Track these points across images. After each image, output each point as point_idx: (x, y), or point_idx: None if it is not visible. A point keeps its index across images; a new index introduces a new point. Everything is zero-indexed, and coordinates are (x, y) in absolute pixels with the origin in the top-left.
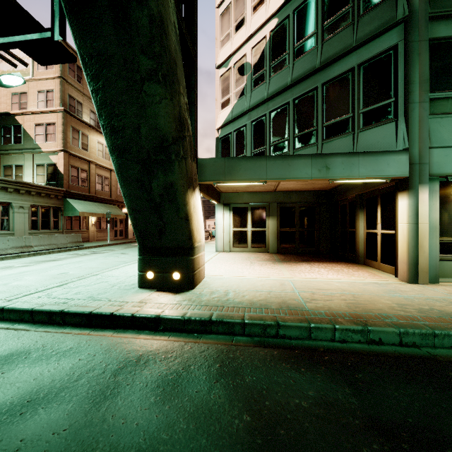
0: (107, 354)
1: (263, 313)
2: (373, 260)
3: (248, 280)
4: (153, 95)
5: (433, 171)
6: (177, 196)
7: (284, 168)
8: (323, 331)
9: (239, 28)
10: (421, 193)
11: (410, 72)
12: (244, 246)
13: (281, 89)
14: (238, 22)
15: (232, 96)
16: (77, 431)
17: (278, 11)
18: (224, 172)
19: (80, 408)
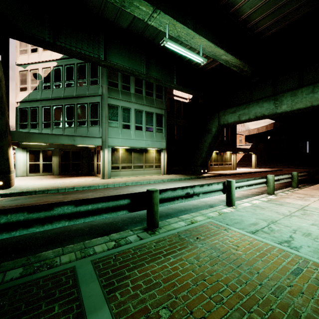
0: None
1: (43, 189)
2: (98, 174)
3: (39, 184)
4: None
5: (109, 144)
6: (4, 151)
7: (56, 139)
8: (62, 190)
9: (34, 52)
10: (105, 151)
11: (102, 113)
12: (37, 172)
13: (59, 97)
14: (33, 48)
15: (29, 87)
16: None
17: (57, 60)
18: (25, 138)
19: None
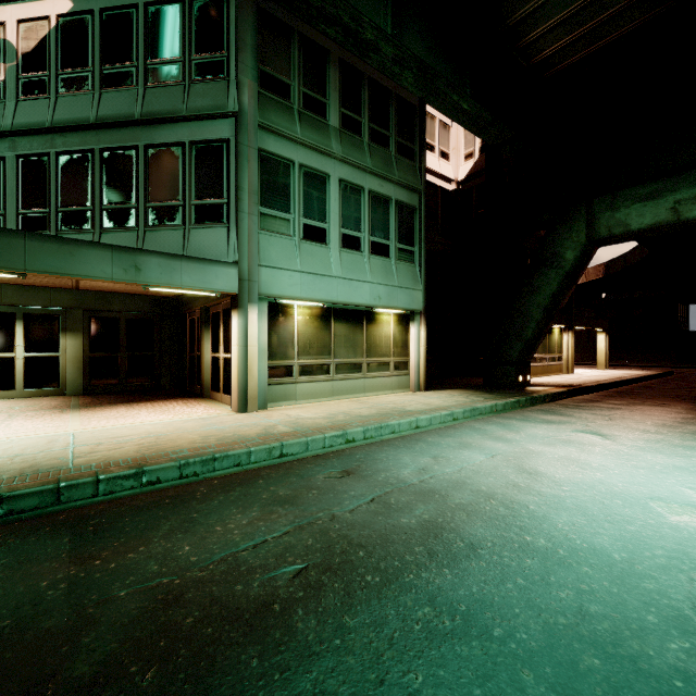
0: None
1: None
2: (217, 391)
3: None
4: None
5: (262, 290)
6: None
7: (62, 257)
8: (81, 488)
9: None
10: (250, 313)
11: (240, 177)
12: (5, 388)
13: (78, 123)
14: None
15: None
16: None
17: None
18: None
19: None
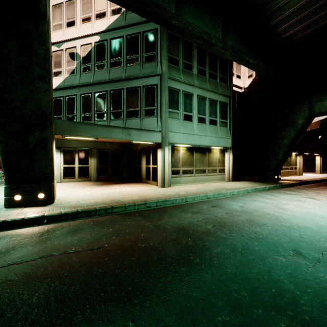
0: (24, 234)
1: (104, 205)
2: (149, 180)
3: (87, 195)
4: (40, 88)
5: (169, 141)
6: (48, 145)
7: (108, 132)
8: (131, 206)
9: (71, 26)
10: (165, 150)
11: (162, 98)
12: (72, 178)
13: (102, 81)
14: (69, 21)
15: (64, 71)
16: (44, 249)
17: (100, 33)
18: (70, 130)
19: (35, 246)
